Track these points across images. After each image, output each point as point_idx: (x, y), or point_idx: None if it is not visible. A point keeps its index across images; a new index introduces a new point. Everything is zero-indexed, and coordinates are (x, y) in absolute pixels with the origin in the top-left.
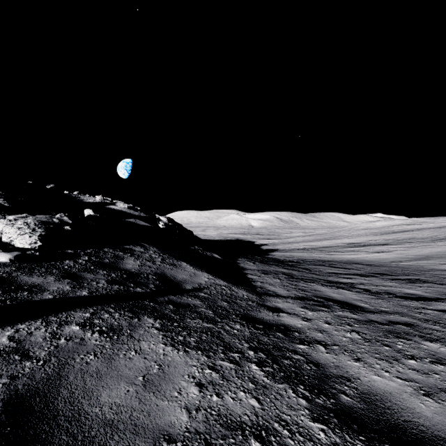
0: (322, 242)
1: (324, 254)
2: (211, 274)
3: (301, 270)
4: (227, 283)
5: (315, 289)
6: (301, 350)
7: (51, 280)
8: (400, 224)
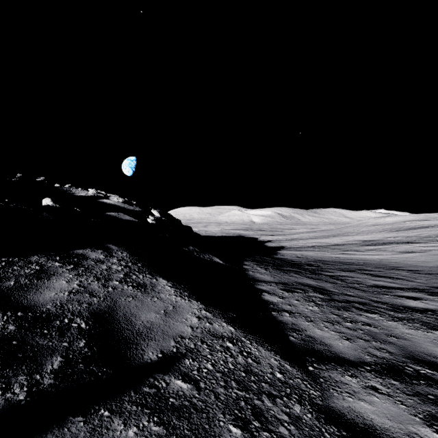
0: (331, 239)
1: (341, 254)
2: (206, 305)
3: (332, 281)
4: (235, 327)
5: (392, 332)
6: None
7: None
8: (412, 219)
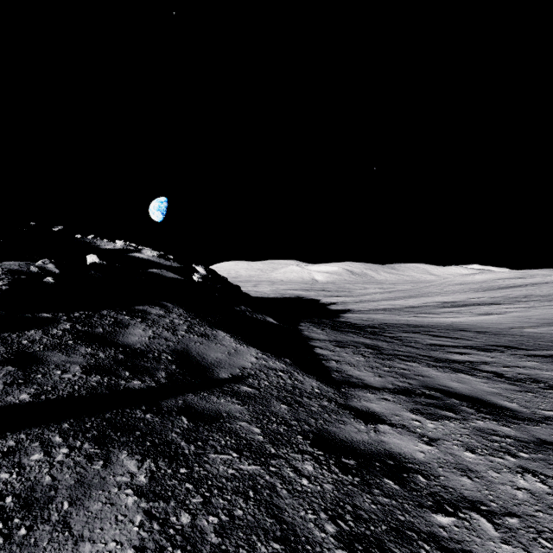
0: (407, 300)
1: (413, 317)
2: (262, 351)
3: (389, 341)
4: (286, 365)
5: (421, 373)
6: (446, 534)
7: None
8: (506, 277)
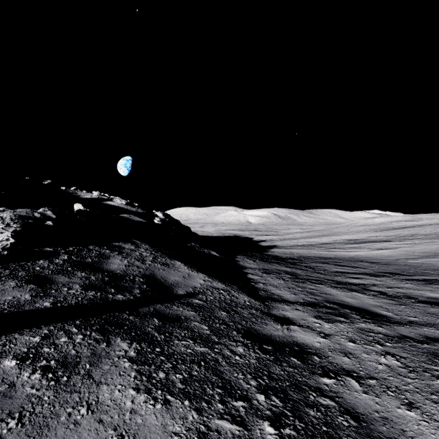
0: (321, 238)
1: (325, 251)
2: (208, 275)
3: (304, 269)
4: (226, 286)
5: (325, 292)
6: (328, 388)
7: (10, 286)
8: (399, 220)
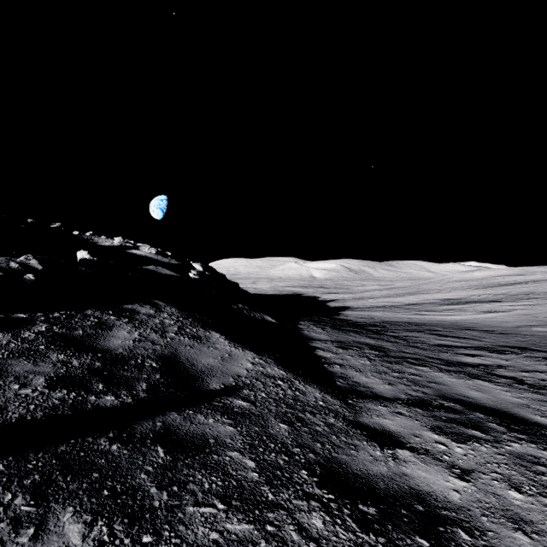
0: (406, 297)
1: (414, 314)
2: (259, 355)
3: (394, 341)
4: (286, 372)
5: (434, 380)
6: None
7: None
8: (505, 274)
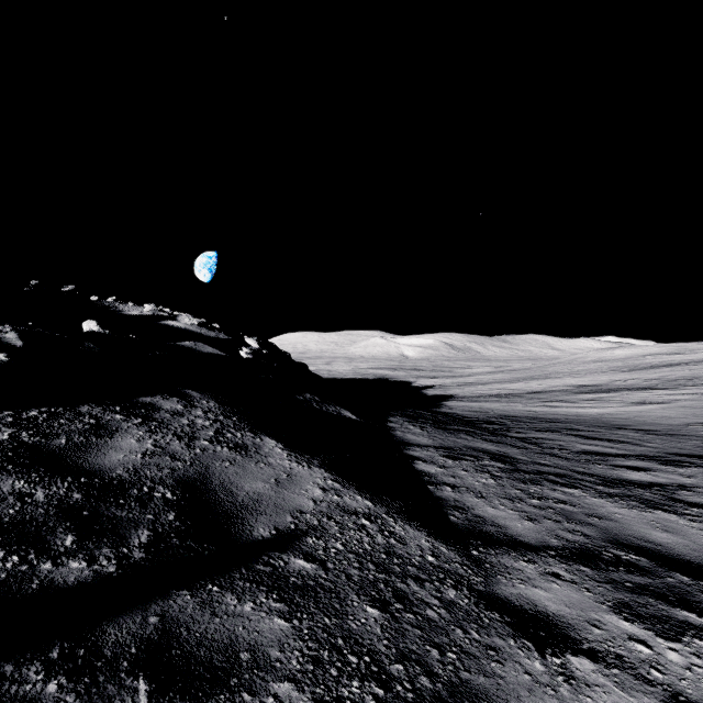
0: (528, 383)
1: (540, 406)
2: (332, 473)
3: (521, 446)
4: (374, 502)
5: (594, 512)
6: None
7: None
8: (657, 352)
